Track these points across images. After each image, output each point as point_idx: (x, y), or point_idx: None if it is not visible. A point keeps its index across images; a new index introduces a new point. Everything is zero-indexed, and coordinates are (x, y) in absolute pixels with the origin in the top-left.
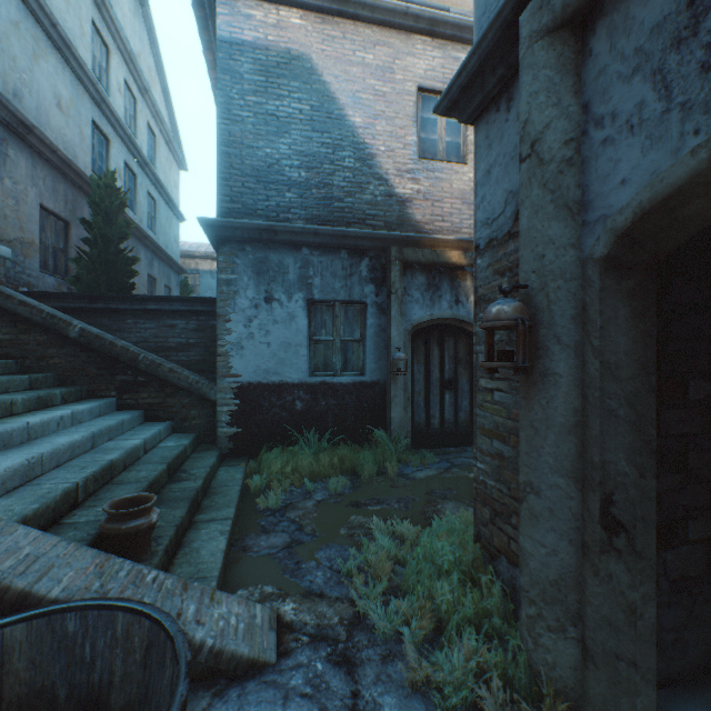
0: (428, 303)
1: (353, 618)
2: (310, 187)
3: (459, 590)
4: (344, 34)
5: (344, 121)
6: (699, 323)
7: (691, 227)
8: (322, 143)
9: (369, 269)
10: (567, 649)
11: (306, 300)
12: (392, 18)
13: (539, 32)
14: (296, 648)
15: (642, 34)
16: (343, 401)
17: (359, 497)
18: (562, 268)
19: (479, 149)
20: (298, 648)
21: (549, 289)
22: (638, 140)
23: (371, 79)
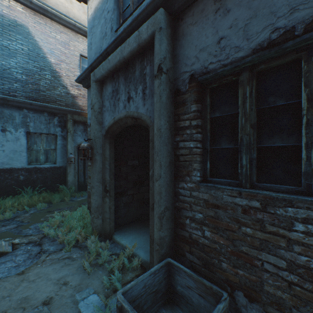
0: (84, 136)
1: (43, 236)
2: (28, 83)
3: (80, 221)
4: (46, 23)
5: (46, 59)
6: (130, 149)
7: (116, 132)
8: (35, 66)
9: (58, 121)
10: (99, 221)
11: (26, 132)
12: (69, 25)
13: (94, 81)
14: (20, 247)
15: (108, 93)
16: (46, 175)
17: (51, 209)
18: (98, 136)
19: (88, 97)
20: (21, 246)
21: (96, 140)
22: (108, 113)
23: (59, 45)
